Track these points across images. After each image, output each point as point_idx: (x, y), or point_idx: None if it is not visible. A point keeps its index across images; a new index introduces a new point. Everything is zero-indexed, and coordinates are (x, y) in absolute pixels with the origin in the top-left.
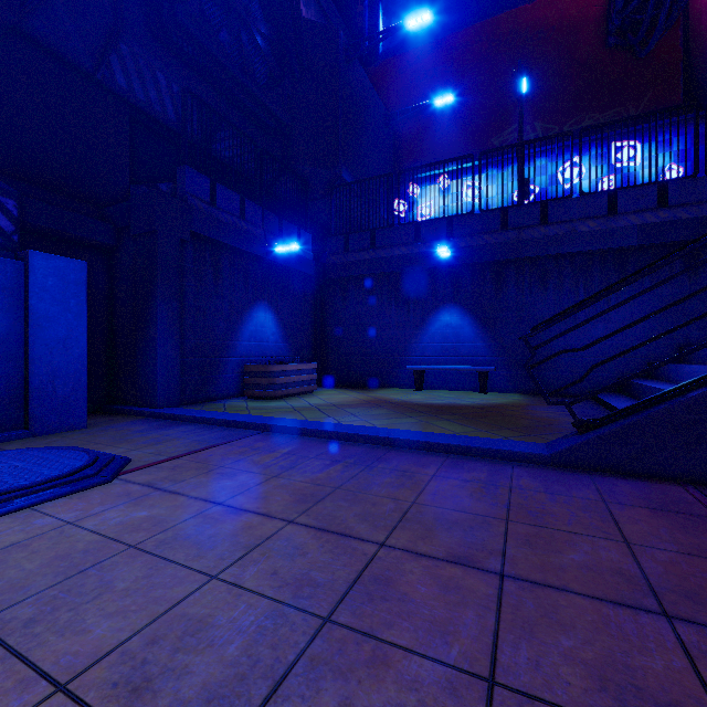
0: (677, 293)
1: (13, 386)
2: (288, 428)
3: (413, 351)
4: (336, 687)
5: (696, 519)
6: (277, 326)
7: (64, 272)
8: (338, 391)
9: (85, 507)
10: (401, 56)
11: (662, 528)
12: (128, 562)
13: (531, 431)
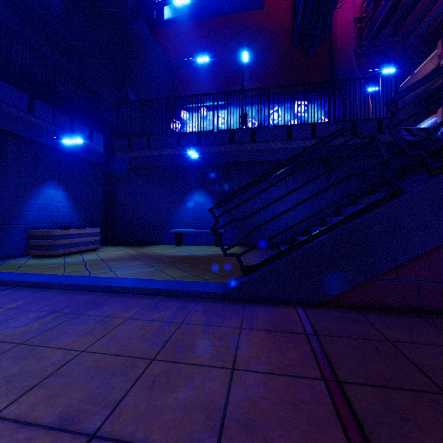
0: (321, 187)
1: None
2: (36, 282)
3: (175, 220)
4: None
5: (291, 336)
6: (68, 200)
7: None
8: (118, 248)
9: None
10: (177, 26)
11: (265, 349)
12: None
13: (227, 273)
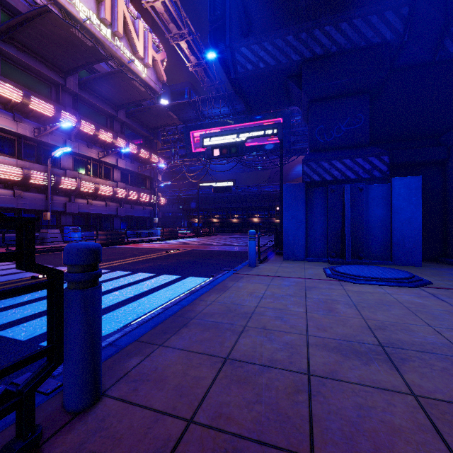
0: None
1: (386, 240)
2: None
3: None
4: (447, 365)
5: None
6: None
7: (409, 184)
8: None
9: (397, 291)
10: None
11: None
12: (400, 309)
13: None
